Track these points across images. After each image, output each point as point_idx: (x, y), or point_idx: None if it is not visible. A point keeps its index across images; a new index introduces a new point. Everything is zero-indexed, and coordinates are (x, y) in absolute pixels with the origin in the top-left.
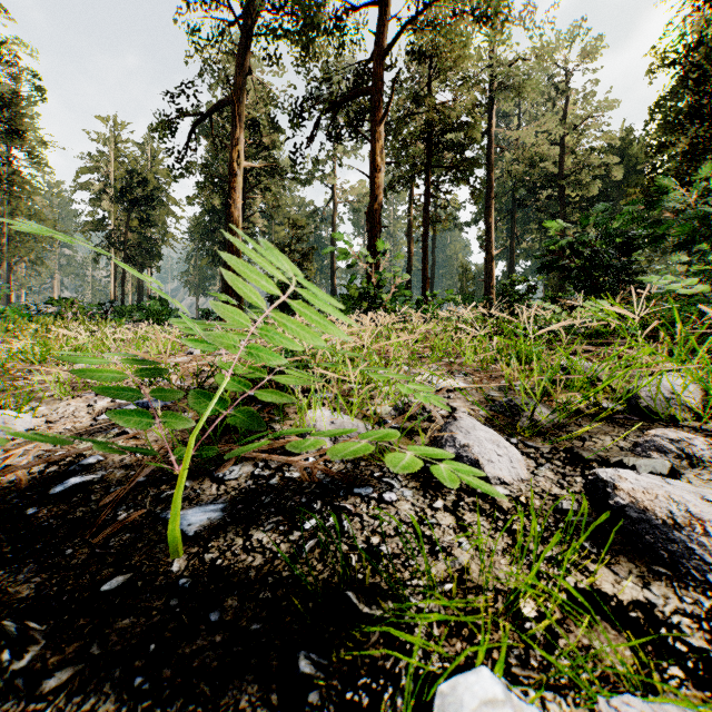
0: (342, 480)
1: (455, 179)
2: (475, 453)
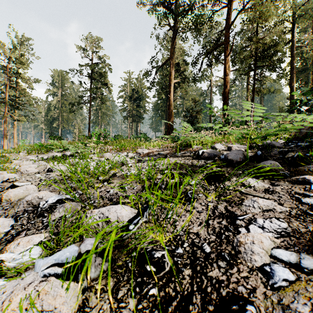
0: (197, 151)
1: (268, 70)
2: (215, 146)
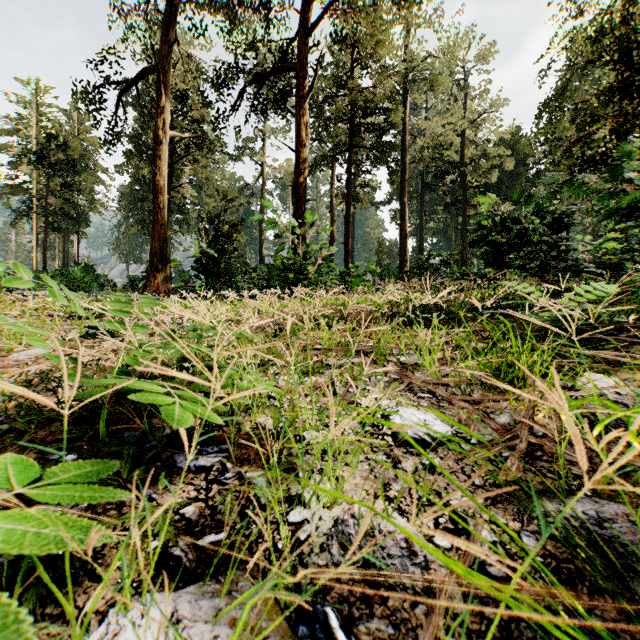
0: None
1: (375, 160)
2: None
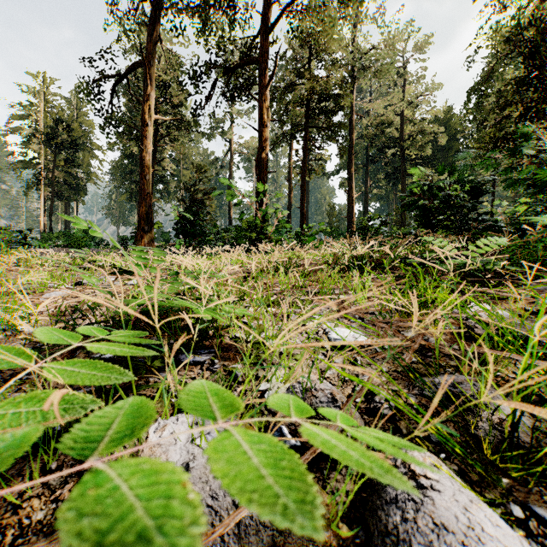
0: None
1: (326, 137)
2: None
